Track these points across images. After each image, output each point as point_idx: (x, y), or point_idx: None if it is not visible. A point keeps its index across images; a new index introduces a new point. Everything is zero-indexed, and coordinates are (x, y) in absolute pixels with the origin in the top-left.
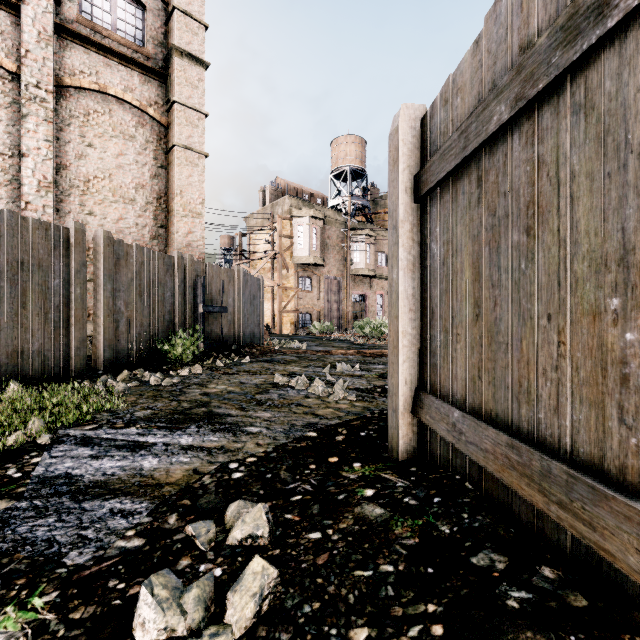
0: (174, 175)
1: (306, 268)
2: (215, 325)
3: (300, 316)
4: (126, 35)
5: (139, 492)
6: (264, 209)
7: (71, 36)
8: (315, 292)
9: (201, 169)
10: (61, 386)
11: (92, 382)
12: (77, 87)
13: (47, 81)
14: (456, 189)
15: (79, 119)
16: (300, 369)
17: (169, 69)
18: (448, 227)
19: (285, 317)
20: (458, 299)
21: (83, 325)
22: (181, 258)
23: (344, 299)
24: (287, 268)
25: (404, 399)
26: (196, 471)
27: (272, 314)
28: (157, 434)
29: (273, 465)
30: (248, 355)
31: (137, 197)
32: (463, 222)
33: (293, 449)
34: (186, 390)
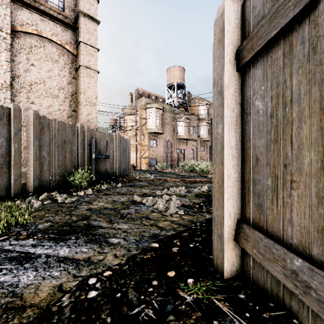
0: (80, 82)
1: (153, 135)
2: (102, 165)
3: (150, 160)
4: (53, 4)
5: (1, 319)
6: (132, 104)
7: (21, 3)
8: (158, 147)
9: (95, 79)
10: (1, 204)
11: (23, 200)
12: (25, 32)
13: (6, 27)
14: (290, 42)
15: (26, 50)
16: (149, 191)
17: (77, 24)
18: (278, 81)
19: (142, 160)
20: (294, 147)
21: (19, 166)
22: (82, 127)
23: (173, 151)
24: (143, 135)
25: (228, 229)
26: (60, 288)
27: (136, 159)
28: (45, 245)
29: (123, 281)
30: (121, 182)
31: (59, 94)
32: (302, 71)
33: (141, 261)
34: (78, 206)
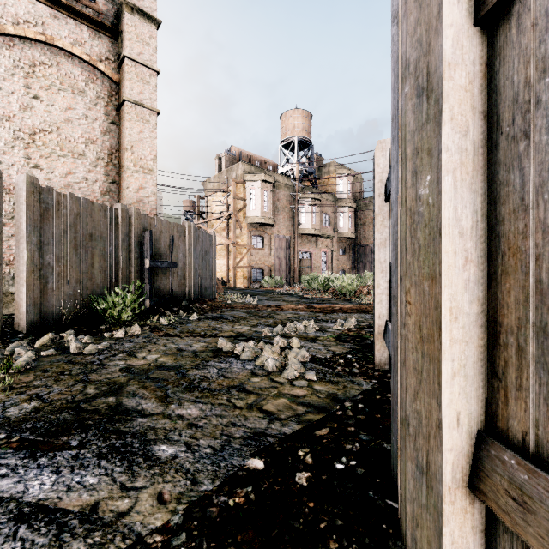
0: (124, 130)
1: (258, 228)
2: (164, 280)
3: (252, 271)
4: None
5: None
6: (220, 174)
7: None
8: (266, 249)
9: (152, 125)
10: None
11: (3, 349)
12: (21, 37)
13: None
14: None
15: (24, 70)
16: (249, 329)
17: (120, 26)
18: None
19: (239, 272)
20: None
21: None
22: (125, 211)
23: (292, 256)
24: (241, 227)
25: (454, 458)
26: None
27: (227, 269)
28: (3, 466)
29: None
30: (198, 311)
31: (87, 152)
32: None
33: (219, 518)
34: (107, 362)
